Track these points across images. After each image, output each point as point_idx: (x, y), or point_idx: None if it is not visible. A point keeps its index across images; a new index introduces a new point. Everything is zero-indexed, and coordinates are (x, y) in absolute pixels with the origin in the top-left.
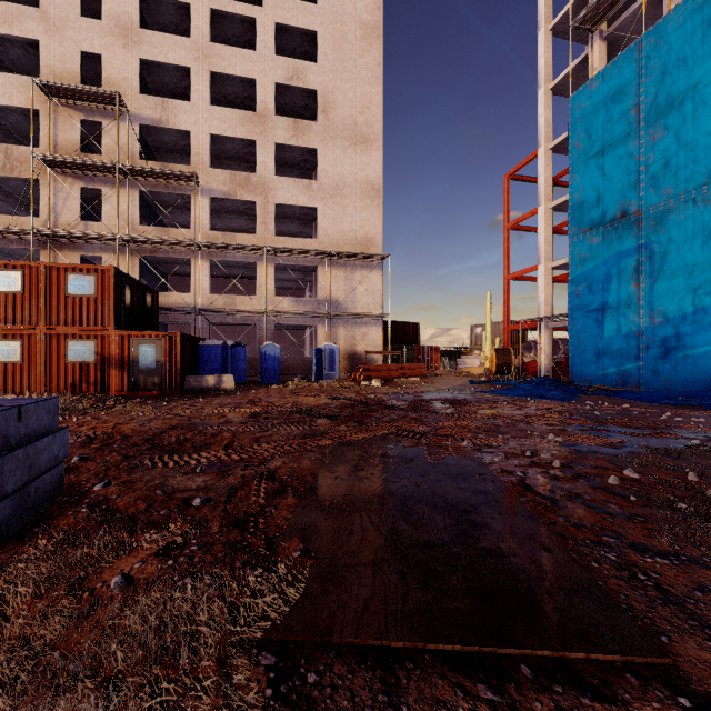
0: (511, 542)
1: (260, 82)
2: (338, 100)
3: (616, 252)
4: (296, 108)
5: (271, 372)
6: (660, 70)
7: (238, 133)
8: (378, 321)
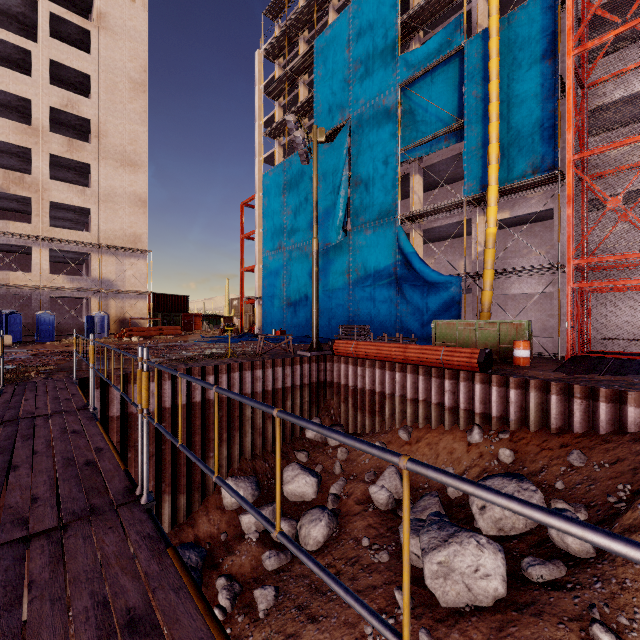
0: (118, 364)
1: (35, 103)
2: (110, 131)
3: (278, 267)
4: (71, 123)
5: (46, 333)
6: (290, 181)
7: (11, 140)
8: (144, 296)
